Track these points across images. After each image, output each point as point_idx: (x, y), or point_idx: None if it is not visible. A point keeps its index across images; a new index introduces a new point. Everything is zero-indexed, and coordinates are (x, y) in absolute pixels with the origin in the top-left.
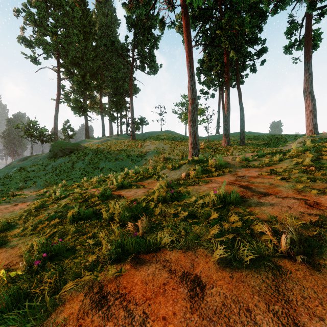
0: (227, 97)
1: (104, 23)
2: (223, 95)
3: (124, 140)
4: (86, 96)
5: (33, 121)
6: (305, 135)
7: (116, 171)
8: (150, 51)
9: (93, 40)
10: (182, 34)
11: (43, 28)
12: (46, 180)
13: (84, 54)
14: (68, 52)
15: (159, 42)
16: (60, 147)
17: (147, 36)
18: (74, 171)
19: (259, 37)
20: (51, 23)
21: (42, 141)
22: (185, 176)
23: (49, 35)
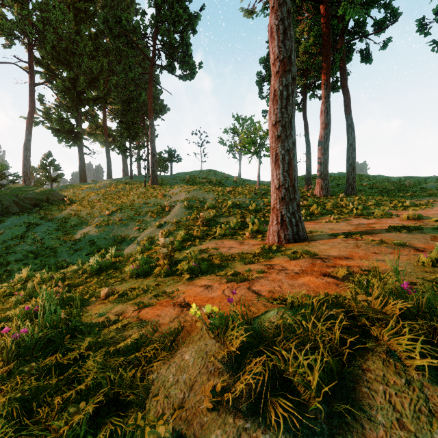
0: (326, 103)
1: None
2: (305, 109)
3: (139, 184)
4: (81, 114)
5: None
6: (437, 178)
7: (102, 247)
8: (183, 36)
9: (92, 23)
10: None
11: None
12: None
13: (73, 43)
14: (44, 38)
15: (197, 23)
16: (15, 196)
17: (178, 9)
18: (21, 244)
19: None
20: None
21: None
22: None
23: (9, 5)
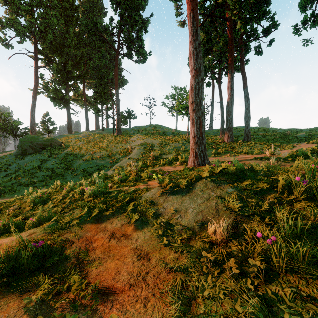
0: (230, 82)
1: (88, 7)
2: (220, 83)
3: (109, 134)
4: (68, 87)
5: (5, 113)
6: (310, 129)
7: (91, 173)
8: (138, 35)
9: (76, 25)
10: (176, 3)
11: (15, 7)
12: (0, 185)
13: (64, 39)
14: (45, 36)
15: (147, 25)
16: (30, 142)
17: (135, 17)
18: (39, 172)
19: (269, 10)
20: (25, 1)
21: (15, 135)
22: (223, 235)
23: (23, 15)
